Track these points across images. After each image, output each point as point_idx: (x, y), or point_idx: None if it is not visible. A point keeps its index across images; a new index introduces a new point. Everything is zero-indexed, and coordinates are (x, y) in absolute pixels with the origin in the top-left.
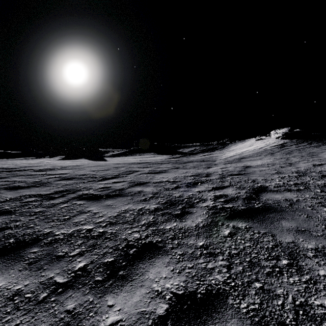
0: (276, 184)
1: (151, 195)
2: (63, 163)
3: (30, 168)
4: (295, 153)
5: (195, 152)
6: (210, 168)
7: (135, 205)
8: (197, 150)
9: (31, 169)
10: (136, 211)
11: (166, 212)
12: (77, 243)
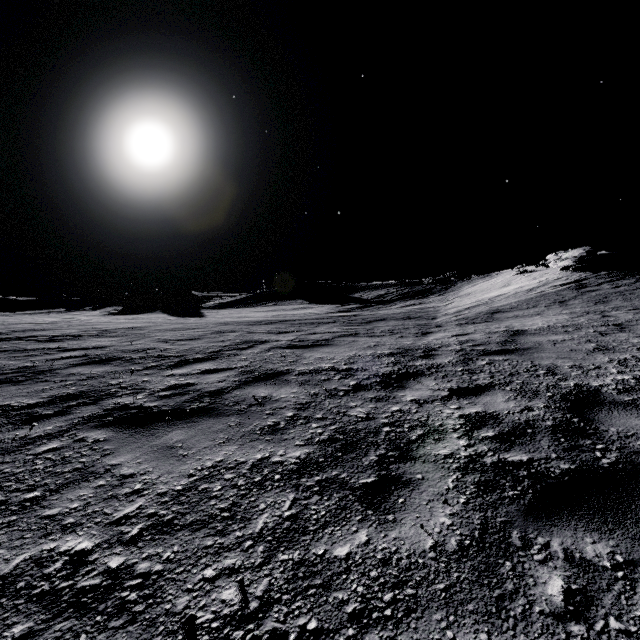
0: (618, 381)
1: (290, 413)
2: (110, 323)
3: (32, 335)
4: (616, 301)
5: (387, 299)
6: (429, 335)
7: (246, 446)
8: (392, 294)
9: (34, 336)
10: (245, 472)
11: (334, 476)
12: (6, 636)
